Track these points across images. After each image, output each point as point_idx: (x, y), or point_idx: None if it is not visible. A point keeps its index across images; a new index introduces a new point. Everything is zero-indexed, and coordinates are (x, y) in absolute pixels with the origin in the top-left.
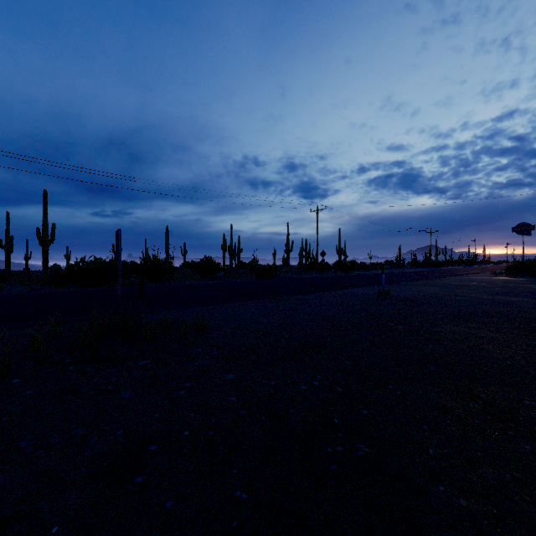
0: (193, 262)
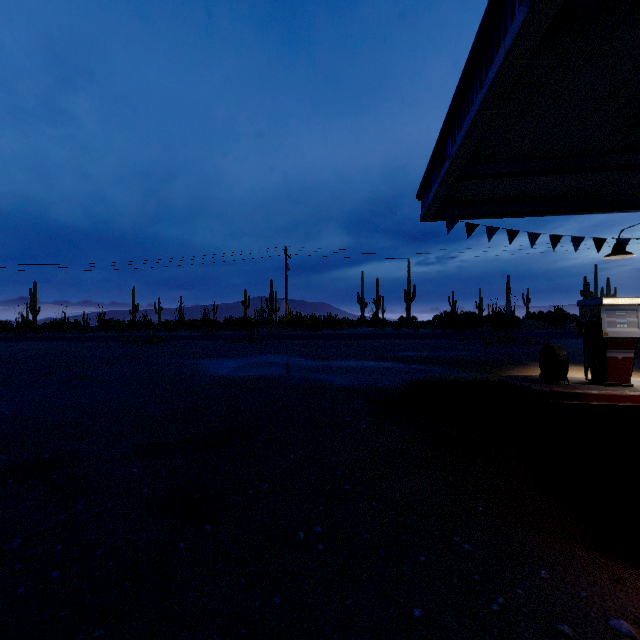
0: (540, 313)
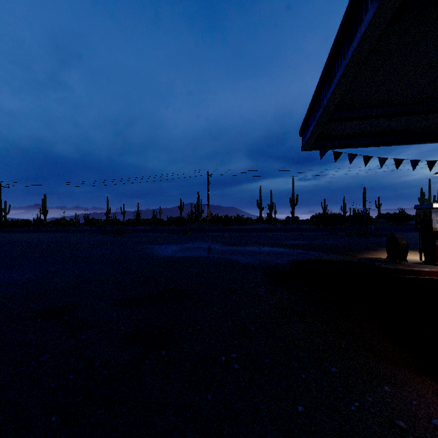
0: (388, 214)
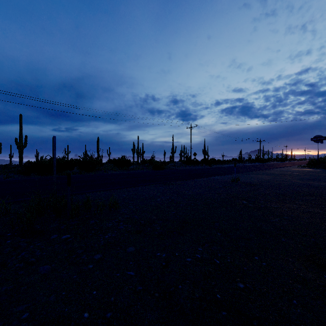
0: (114, 159)
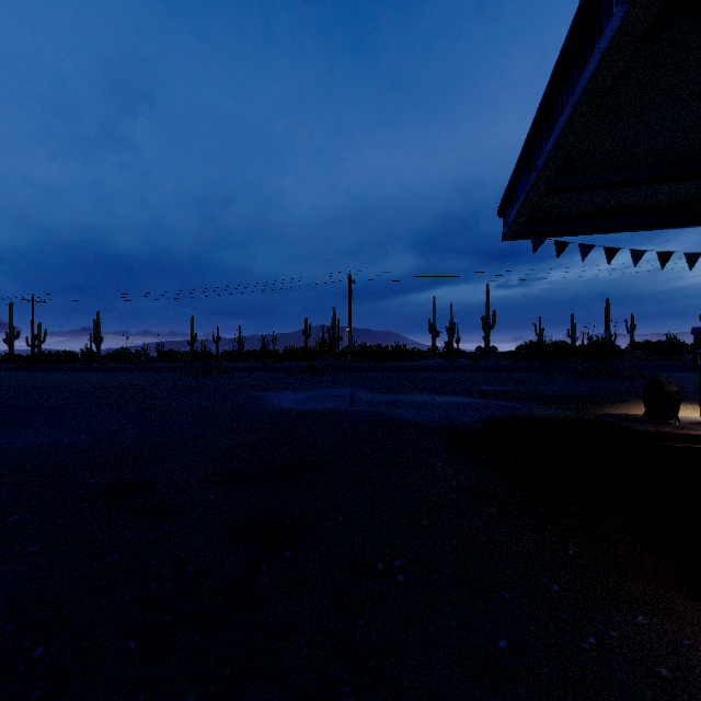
0: (647, 342)
